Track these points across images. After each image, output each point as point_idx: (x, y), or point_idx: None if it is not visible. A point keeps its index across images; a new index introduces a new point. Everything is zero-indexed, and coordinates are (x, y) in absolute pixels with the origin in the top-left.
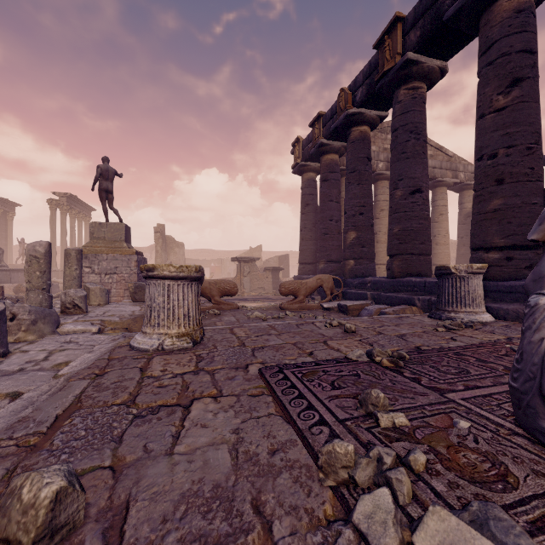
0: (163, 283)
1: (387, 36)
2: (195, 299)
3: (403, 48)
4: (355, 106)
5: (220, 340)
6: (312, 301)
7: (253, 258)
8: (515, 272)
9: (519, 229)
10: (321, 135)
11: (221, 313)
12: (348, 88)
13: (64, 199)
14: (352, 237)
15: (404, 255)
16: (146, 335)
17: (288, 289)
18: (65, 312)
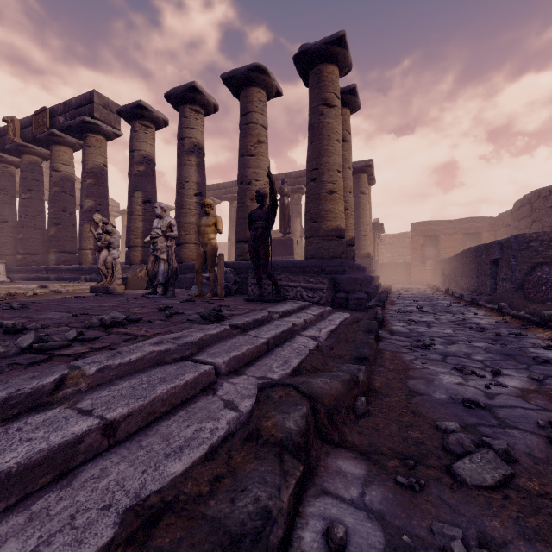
0: None
1: None
2: None
3: None
4: None
5: None
6: None
7: None
8: (27, 264)
9: (29, 247)
10: None
11: None
12: None
13: None
14: None
15: None
16: None
17: None
18: None
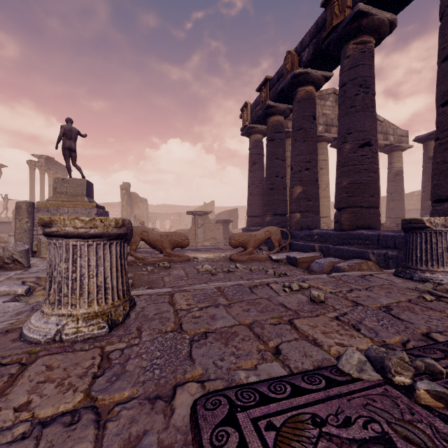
0: (66, 244)
1: None
2: (116, 263)
3: (353, 1)
4: (301, 67)
5: (152, 316)
6: (260, 252)
7: (206, 212)
8: None
9: None
10: (268, 98)
11: (171, 266)
12: (294, 51)
13: (42, 161)
14: (298, 191)
15: (353, 207)
16: (43, 315)
17: (237, 241)
18: (4, 268)
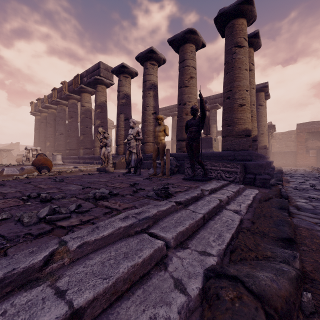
0: None
1: (54, 90)
2: None
3: (57, 96)
4: (48, 103)
5: None
6: None
7: (9, 149)
8: (71, 154)
9: (71, 146)
10: (40, 106)
11: None
12: (47, 96)
13: None
14: (48, 144)
15: (58, 150)
16: None
17: (19, 160)
18: None
